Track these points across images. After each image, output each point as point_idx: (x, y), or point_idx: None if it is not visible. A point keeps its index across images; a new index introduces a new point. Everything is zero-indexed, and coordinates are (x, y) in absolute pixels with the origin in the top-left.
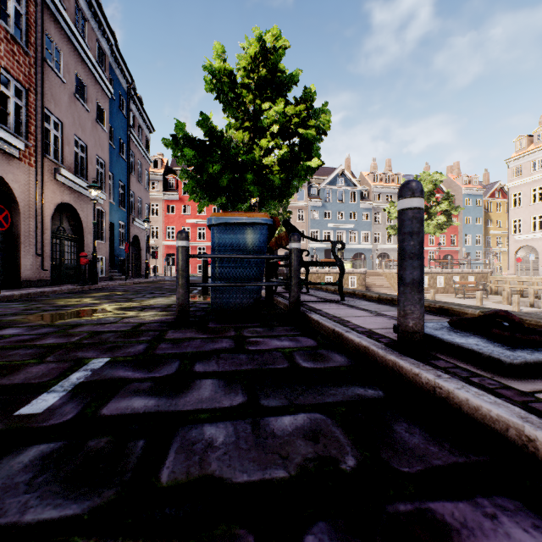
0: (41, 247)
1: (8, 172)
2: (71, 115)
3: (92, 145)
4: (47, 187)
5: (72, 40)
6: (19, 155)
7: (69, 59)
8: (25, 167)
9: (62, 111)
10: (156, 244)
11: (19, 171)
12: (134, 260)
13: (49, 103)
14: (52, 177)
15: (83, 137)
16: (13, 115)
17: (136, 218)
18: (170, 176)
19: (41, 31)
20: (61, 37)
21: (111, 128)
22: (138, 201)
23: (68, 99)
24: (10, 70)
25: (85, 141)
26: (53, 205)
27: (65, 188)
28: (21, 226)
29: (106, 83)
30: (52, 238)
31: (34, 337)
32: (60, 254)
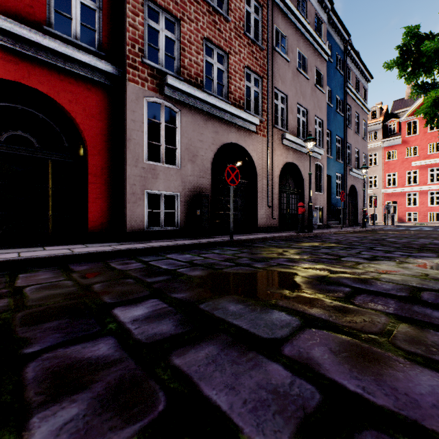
0: (271, 200)
1: (249, 144)
2: (294, 87)
3: (311, 108)
4: (275, 151)
5: (294, 23)
6: (256, 130)
7: (292, 41)
8: (260, 138)
9: (286, 86)
10: (373, 193)
11: (256, 142)
12: (350, 209)
13: (277, 83)
14: (279, 143)
15: (303, 103)
16: (252, 101)
17: (352, 169)
18: (390, 121)
19: (271, 27)
20: (286, 25)
21: (328, 89)
22: (354, 152)
23: (291, 75)
24: (250, 67)
25: (305, 107)
26: (280, 165)
27: (289, 150)
28: (257, 185)
29: (323, 48)
30: (280, 193)
31: (102, 358)
32: (286, 205)
